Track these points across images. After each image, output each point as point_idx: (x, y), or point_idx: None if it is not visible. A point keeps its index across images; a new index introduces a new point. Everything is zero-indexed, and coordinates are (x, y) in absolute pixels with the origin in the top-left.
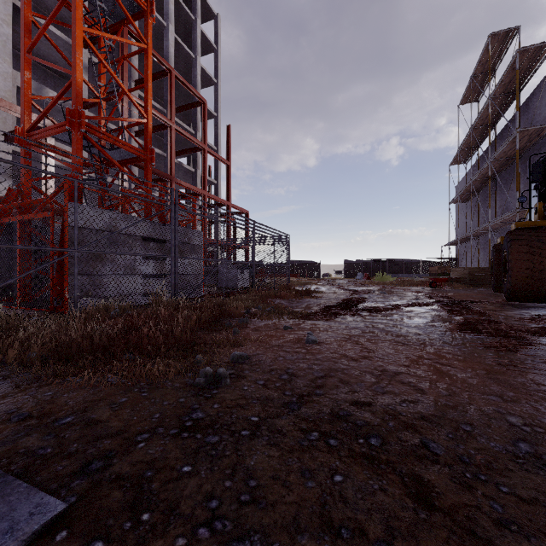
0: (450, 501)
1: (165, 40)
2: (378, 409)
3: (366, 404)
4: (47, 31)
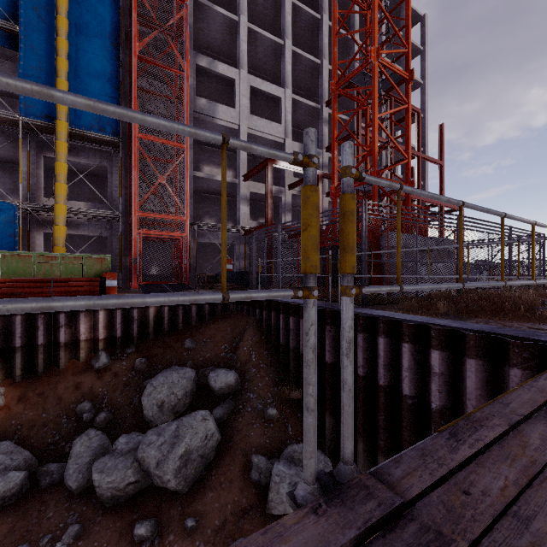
0: None
1: None
2: None
3: None
4: (305, 106)
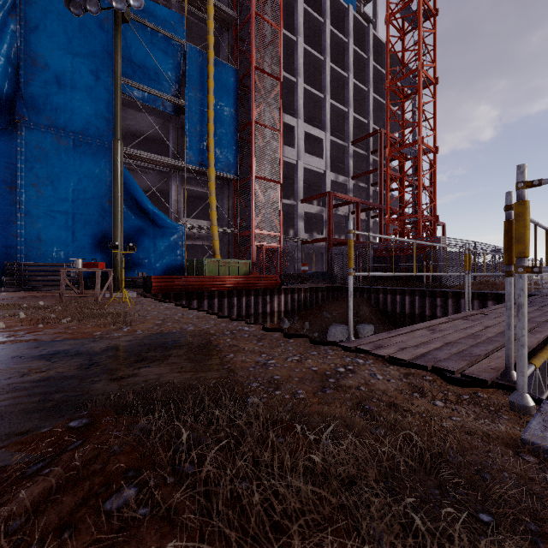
0: None
1: (384, 113)
2: None
3: None
4: (337, 144)
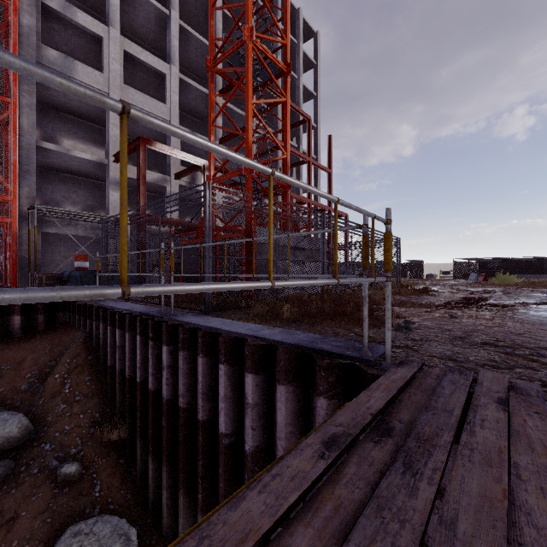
0: (546, 363)
1: None
2: (509, 343)
3: (501, 341)
4: (197, 90)
